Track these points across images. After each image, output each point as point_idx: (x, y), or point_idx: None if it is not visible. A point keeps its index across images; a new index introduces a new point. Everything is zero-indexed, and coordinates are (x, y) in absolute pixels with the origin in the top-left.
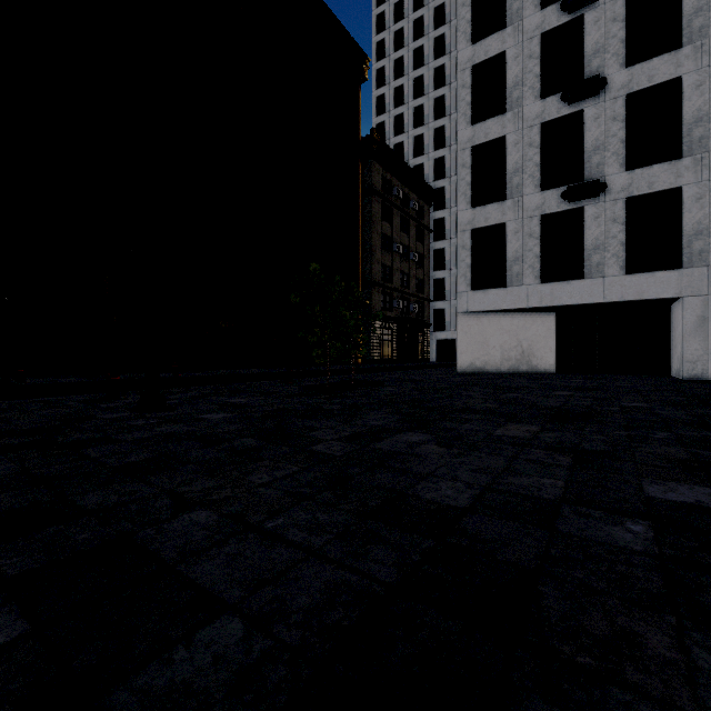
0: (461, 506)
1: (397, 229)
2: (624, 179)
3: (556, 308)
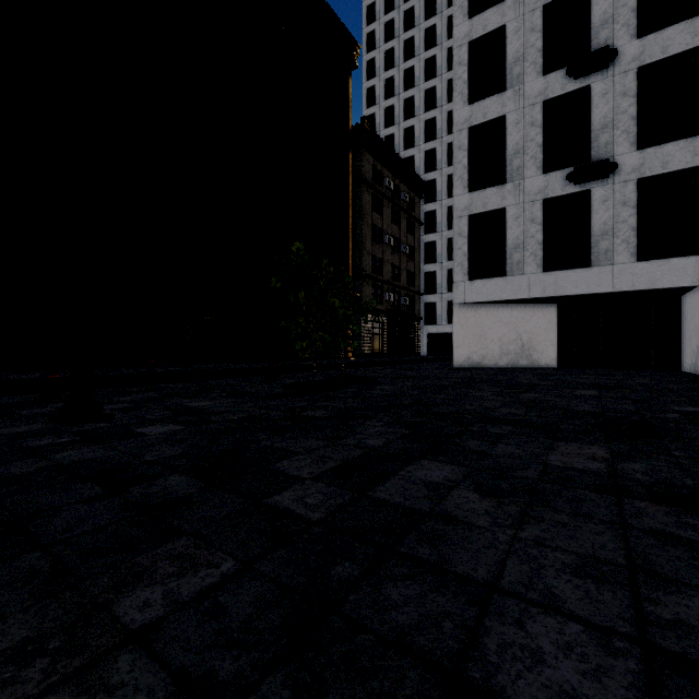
0: None
1: (387, 221)
2: (636, 159)
3: (559, 298)
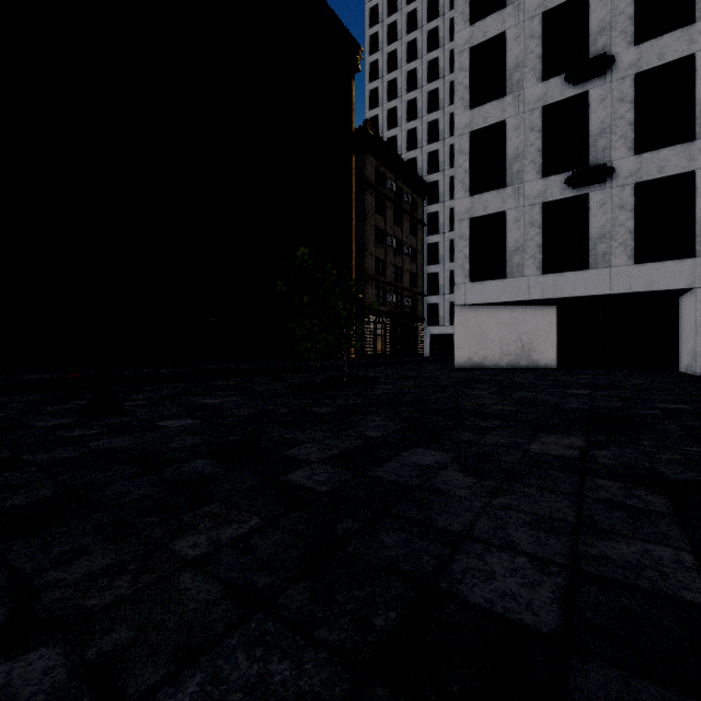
0: (548, 628)
1: (390, 222)
2: (633, 163)
3: (558, 300)
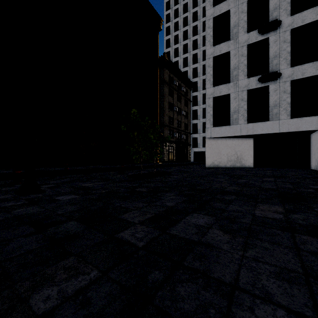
0: None
1: (175, 100)
2: (289, 71)
3: (254, 135)
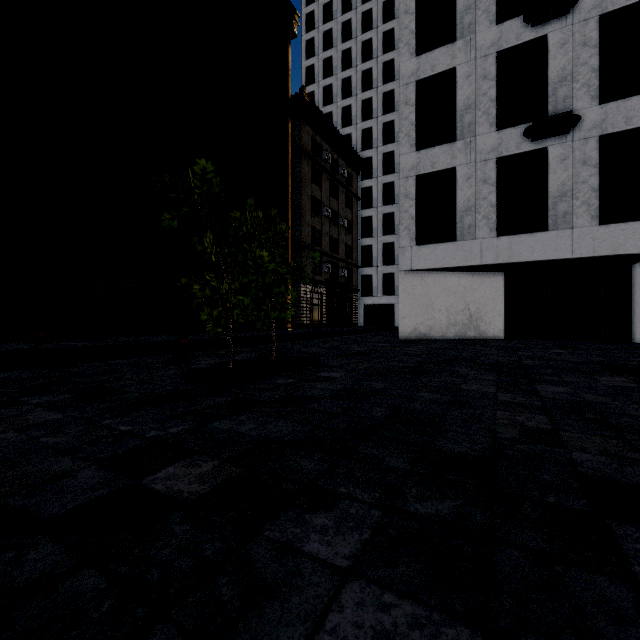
0: None
1: (326, 193)
2: (597, 114)
3: (510, 266)
